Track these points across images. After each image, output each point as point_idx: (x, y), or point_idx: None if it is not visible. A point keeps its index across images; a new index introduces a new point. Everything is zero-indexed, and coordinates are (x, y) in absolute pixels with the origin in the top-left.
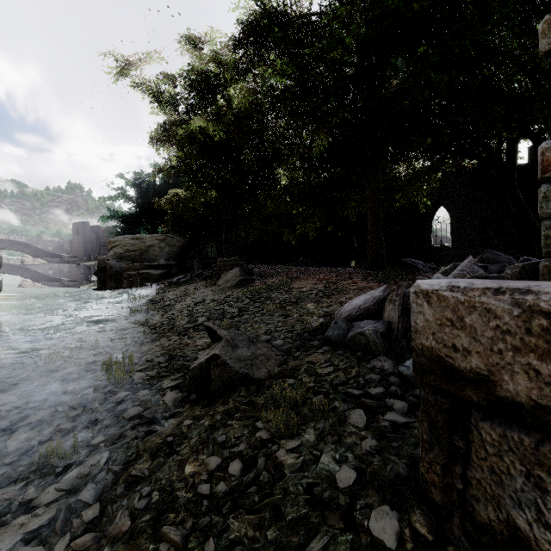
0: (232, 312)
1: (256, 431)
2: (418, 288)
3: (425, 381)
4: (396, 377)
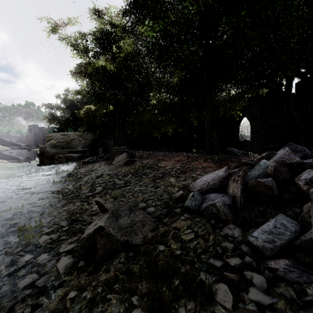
0: (119, 184)
1: (131, 309)
2: None
3: None
4: (246, 245)
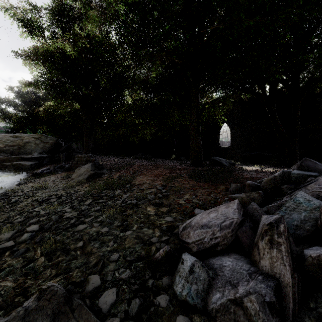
0: (69, 218)
1: None
2: None
3: None
4: None
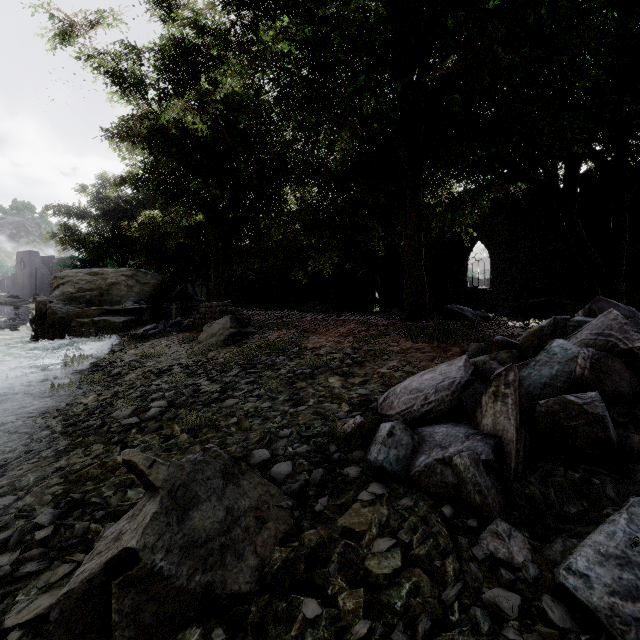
0: (209, 392)
1: None
2: None
3: None
4: (556, 600)
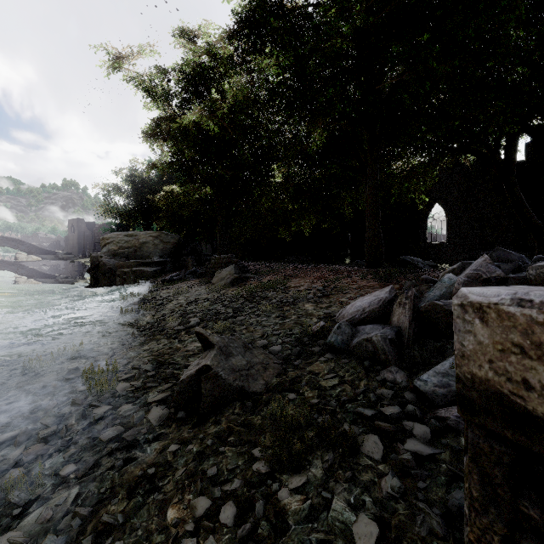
0: (226, 313)
1: (252, 462)
2: (466, 300)
3: (476, 422)
4: (411, 393)
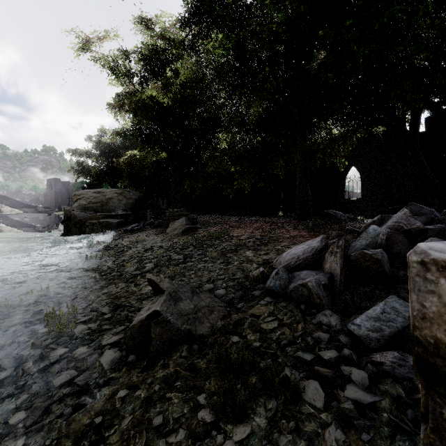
0: (177, 259)
1: (198, 409)
2: (428, 257)
3: (441, 392)
4: (346, 336)
